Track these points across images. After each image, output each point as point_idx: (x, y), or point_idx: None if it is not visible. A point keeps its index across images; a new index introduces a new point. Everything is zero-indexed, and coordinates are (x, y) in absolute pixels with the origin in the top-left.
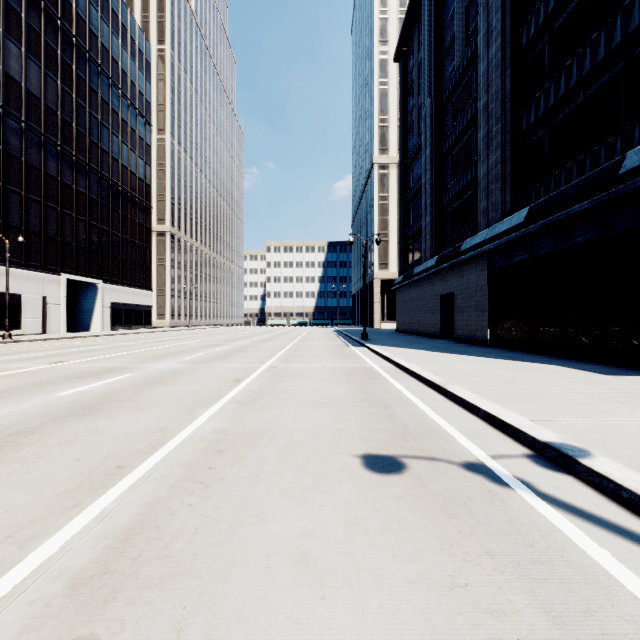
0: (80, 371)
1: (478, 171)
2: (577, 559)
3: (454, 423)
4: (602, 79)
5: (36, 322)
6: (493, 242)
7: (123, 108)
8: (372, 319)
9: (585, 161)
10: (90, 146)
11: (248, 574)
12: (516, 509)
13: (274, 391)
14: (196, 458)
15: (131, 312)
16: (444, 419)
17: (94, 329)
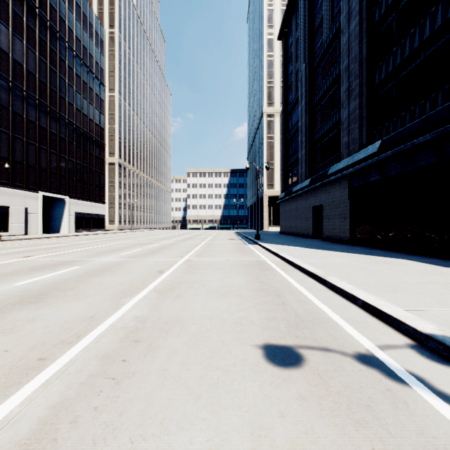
0: (41, 264)
1: (341, 115)
2: None
3: (338, 311)
4: (439, 42)
5: (20, 226)
6: (353, 167)
7: (84, 73)
8: (262, 224)
9: (425, 104)
10: (60, 100)
11: None
12: (422, 414)
13: (188, 281)
14: (113, 349)
15: (90, 219)
16: (328, 307)
17: (63, 231)
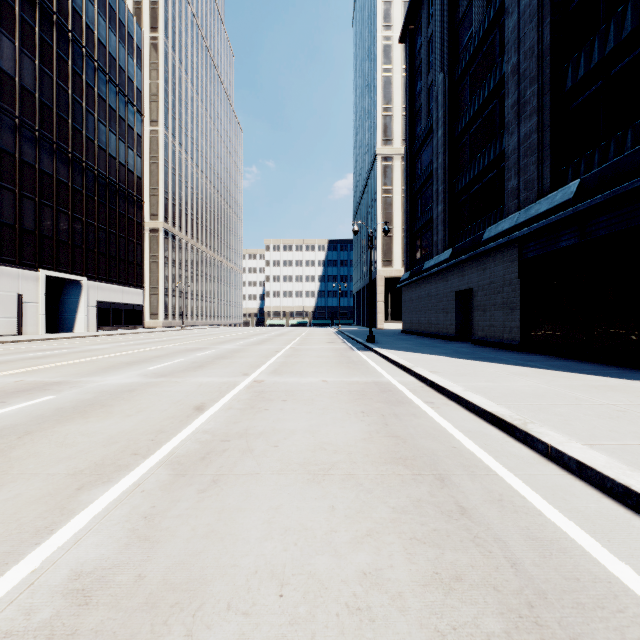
0: None
1: (505, 146)
2: None
3: (614, 544)
4: None
5: (9, 322)
6: (528, 226)
7: (111, 95)
8: (375, 319)
9: None
10: (73, 133)
11: None
12: None
13: (247, 433)
14: None
15: (120, 311)
16: (580, 526)
17: (78, 330)
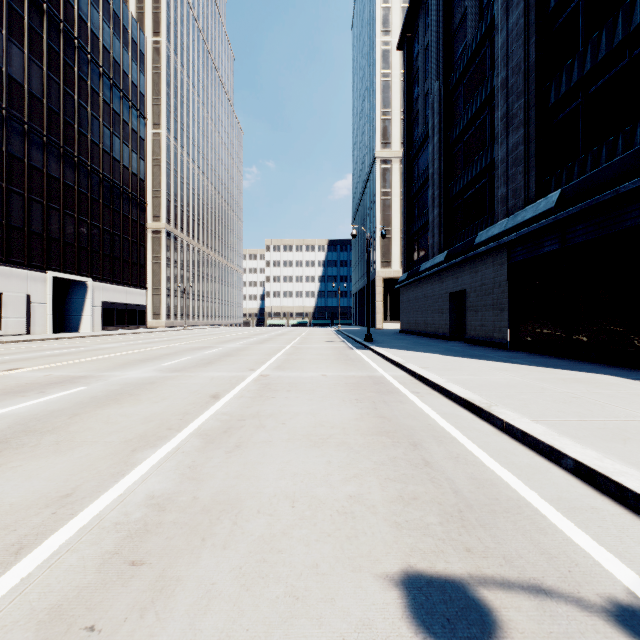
0: (27, 382)
1: (495, 155)
2: None
3: (531, 481)
4: None
5: (19, 322)
6: (515, 232)
7: (115, 99)
8: (374, 319)
9: (634, 131)
10: (79, 137)
11: None
12: None
13: (259, 414)
14: (78, 588)
15: (124, 312)
16: (511, 472)
17: (83, 329)
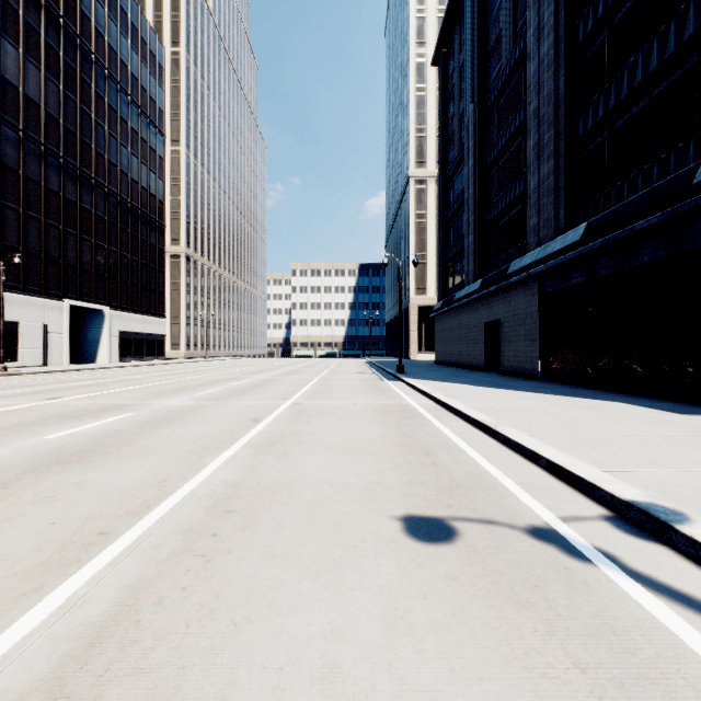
0: (76, 409)
1: (528, 184)
2: (699, 675)
3: (511, 474)
4: (671, 77)
5: (35, 353)
6: (545, 263)
7: (133, 116)
8: (408, 349)
9: (652, 170)
10: (96, 158)
11: (252, 700)
12: (604, 595)
13: (297, 433)
14: (198, 521)
15: (142, 342)
16: (498, 469)
17: (100, 361)
